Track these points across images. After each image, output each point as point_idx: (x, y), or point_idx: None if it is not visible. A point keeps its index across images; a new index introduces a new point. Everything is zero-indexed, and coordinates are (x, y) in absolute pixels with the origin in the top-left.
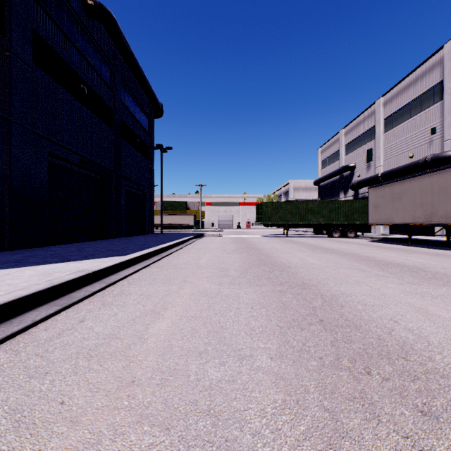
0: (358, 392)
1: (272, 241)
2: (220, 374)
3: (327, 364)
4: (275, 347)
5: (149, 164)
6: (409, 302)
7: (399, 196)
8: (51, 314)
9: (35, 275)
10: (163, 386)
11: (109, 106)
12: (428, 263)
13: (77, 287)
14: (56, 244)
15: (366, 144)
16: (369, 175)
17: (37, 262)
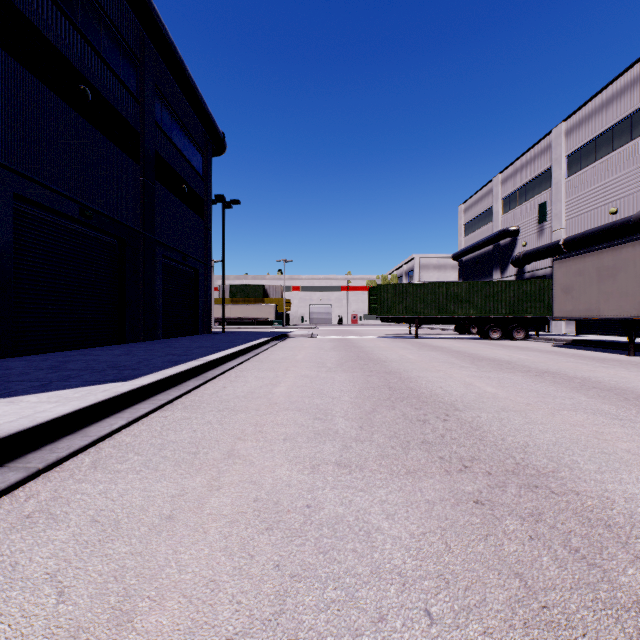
0: None
1: (397, 345)
2: None
3: None
4: None
5: (203, 226)
6: None
7: (613, 273)
8: None
9: None
10: None
11: (134, 127)
12: None
13: None
14: (33, 353)
15: (536, 195)
16: (542, 243)
17: None
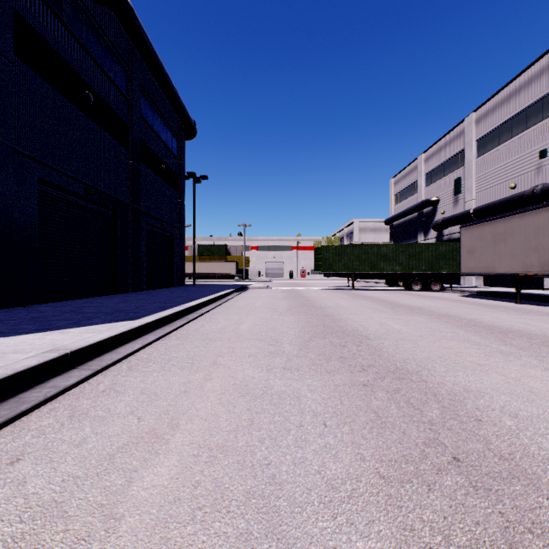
0: None
1: (335, 296)
2: None
3: None
4: (389, 548)
5: (178, 197)
6: None
7: (504, 238)
8: None
9: None
10: None
11: (125, 120)
12: None
13: (42, 378)
14: (51, 301)
15: (452, 172)
16: (457, 211)
17: (1, 332)
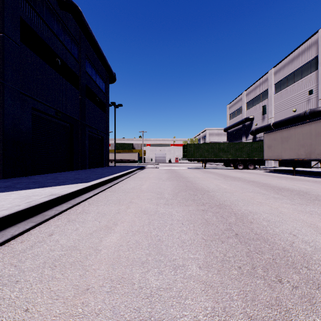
0: (274, 300)
1: (194, 171)
2: (158, 282)
3: (245, 273)
4: (202, 257)
5: (105, 116)
6: (301, 219)
7: (287, 139)
8: (27, 229)
9: (18, 198)
10: (112, 294)
11: (77, 74)
12: (310, 188)
13: (50, 207)
14: (38, 174)
15: (261, 102)
16: (264, 124)
17: (21, 188)
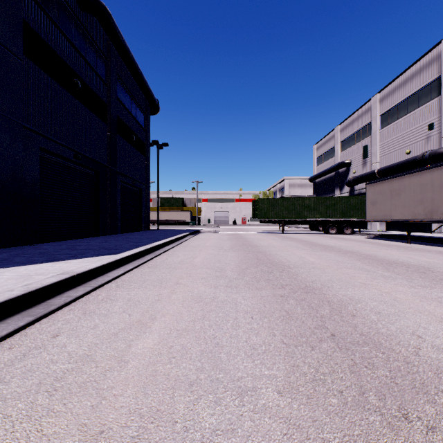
0: None
1: (268, 237)
2: (215, 419)
3: (350, 403)
4: (283, 374)
5: (145, 160)
6: (427, 310)
7: (398, 193)
8: (21, 327)
9: (13, 278)
10: (140, 441)
11: (104, 101)
12: (434, 262)
13: (59, 291)
14: (49, 242)
15: (362, 140)
16: (365, 171)
17: (22, 262)
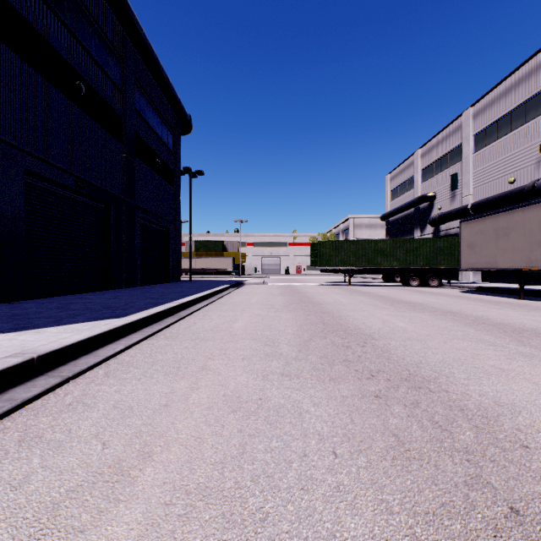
0: None
1: (333, 291)
2: None
3: None
4: None
5: (173, 193)
6: None
7: (507, 232)
8: None
9: None
10: None
11: (118, 113)
12: None
13: None
14: (39, 297)
15: (449, 167)
16: (454, 206)
17: None
